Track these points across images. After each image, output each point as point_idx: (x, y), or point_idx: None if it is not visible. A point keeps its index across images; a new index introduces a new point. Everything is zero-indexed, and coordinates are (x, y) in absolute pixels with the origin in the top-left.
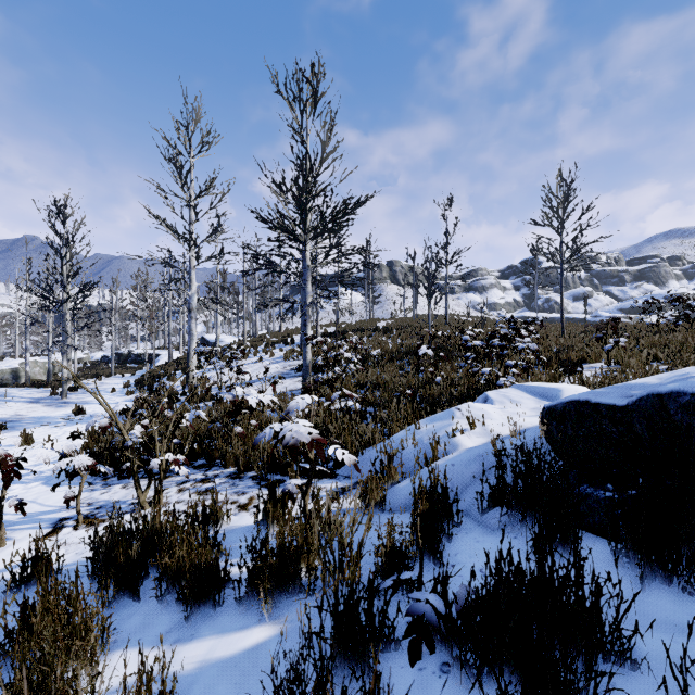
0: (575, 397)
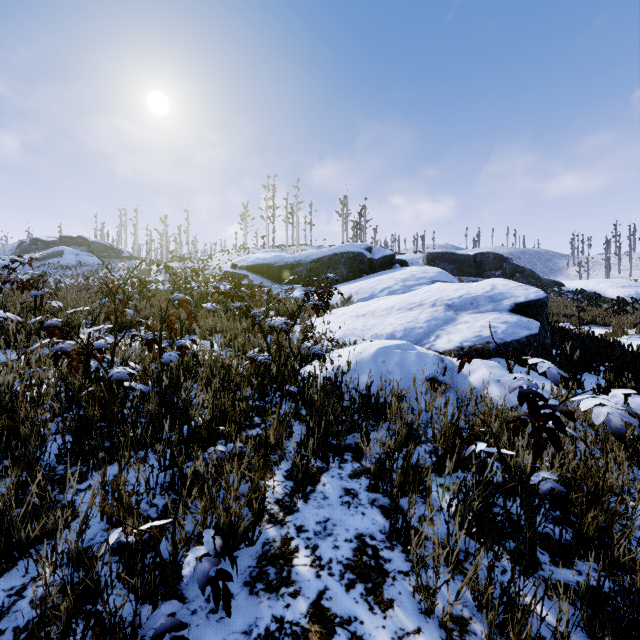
0: (527, 334)
